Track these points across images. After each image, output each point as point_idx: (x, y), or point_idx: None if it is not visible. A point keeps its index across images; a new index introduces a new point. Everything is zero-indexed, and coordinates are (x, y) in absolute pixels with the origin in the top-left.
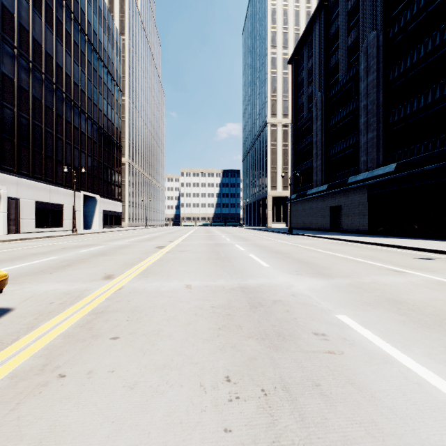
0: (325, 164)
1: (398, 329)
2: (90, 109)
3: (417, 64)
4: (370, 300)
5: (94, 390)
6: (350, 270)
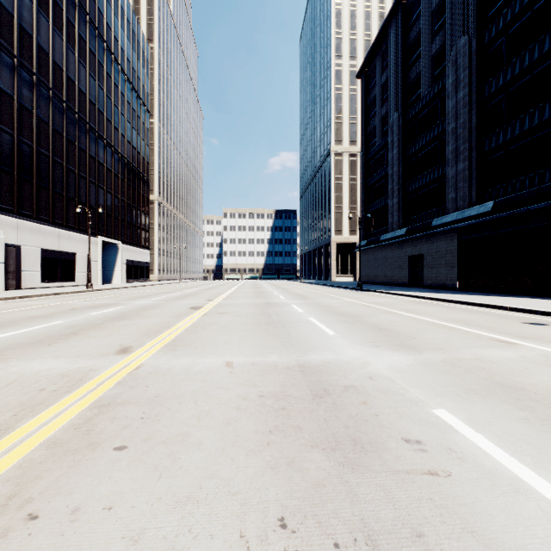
0: (403, 202)
1: (522, 433)
2: (110, 134)
3: (520, 76)
4: (475, 385)
5: (77, 545)
6: (441, 340)
